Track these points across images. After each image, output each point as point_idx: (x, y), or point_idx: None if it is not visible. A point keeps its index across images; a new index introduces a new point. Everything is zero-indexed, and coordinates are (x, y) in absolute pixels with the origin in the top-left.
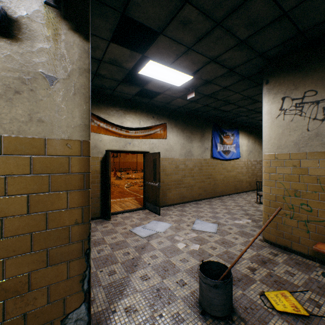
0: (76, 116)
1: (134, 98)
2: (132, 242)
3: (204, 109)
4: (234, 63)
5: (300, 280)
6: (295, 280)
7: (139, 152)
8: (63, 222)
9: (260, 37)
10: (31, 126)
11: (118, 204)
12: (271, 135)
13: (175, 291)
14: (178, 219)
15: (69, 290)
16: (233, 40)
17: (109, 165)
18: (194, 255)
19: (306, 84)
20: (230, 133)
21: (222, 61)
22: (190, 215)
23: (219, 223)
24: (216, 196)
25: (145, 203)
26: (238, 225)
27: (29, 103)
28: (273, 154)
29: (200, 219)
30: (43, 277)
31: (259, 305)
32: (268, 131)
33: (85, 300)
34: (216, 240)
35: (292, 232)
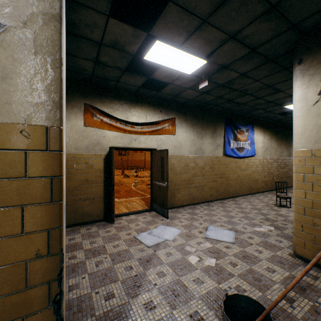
0: (38, 87)
1: (140, 91)
2: (136, 252)
3: (217, 102)
4: (259, 40)
5: None
6: None
7: (146, 149)
8: (15, 255)
9: None
10: None
11: (123, 205)
12: (307, 126)
13: None
14: (188, 224)
15: None
16: (262, 6)
17: (113, 164)
18: (210, 274)
19: None
20: (245, 129)
21: (243, 38)
22: (201, 218)
23: (236, 230)
24: (229, 197)
25: (152, 205)
26: (260, 233)
27: None
28: (310, 150)
29: (213, 224)
30: None
31: None
32: (302, 121)
33: None
34: (235, 254)
35: None
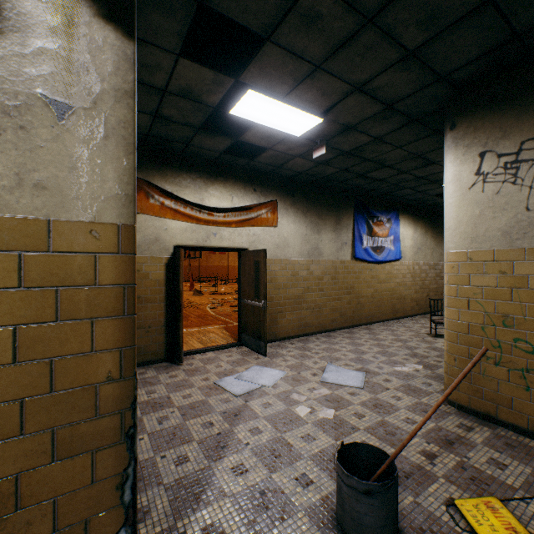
0: (110, 178)
1: (223, 158)
2: (219, 404)
3: (342, 176)
4: (396, 93)
5: (518, 477)
6: (509, 477)
7: (232, 249)
8: (84, 377)
9: (443, 44)
10: (20, 195)
11: (195, 337)
12: (461, 218)
13: (293, 495)
14: (297, 363)
15: (95, 505)
16: (395, 52)
17: (181, 272)
18: (325, 429)
19: (524, 128)
20: (385, 218)
21: (374, 91)
22: (317, 356)
23: (367, 371)
24: (361, 324)
25: (242, 336)
26: (401, 374)
27: (17, 153)
28: (465, 252)
29: (334, 363)
30: (45, 482)
31: (446, 525)
32: (455, 211)
33: (125, 522)
34: (364, 402)
35: (498, 389)
